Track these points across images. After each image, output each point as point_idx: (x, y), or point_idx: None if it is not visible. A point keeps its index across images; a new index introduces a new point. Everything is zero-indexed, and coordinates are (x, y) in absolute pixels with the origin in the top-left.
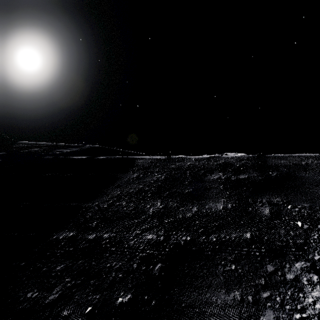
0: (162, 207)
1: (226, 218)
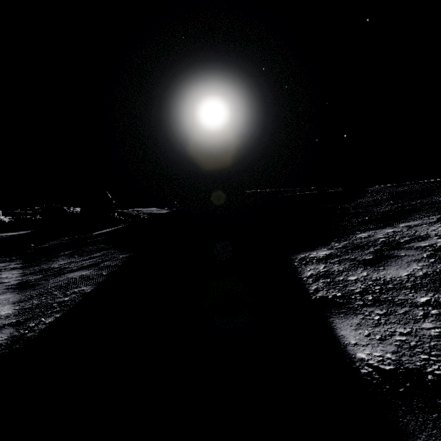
0: (394, 202)
1: (440, 202)
